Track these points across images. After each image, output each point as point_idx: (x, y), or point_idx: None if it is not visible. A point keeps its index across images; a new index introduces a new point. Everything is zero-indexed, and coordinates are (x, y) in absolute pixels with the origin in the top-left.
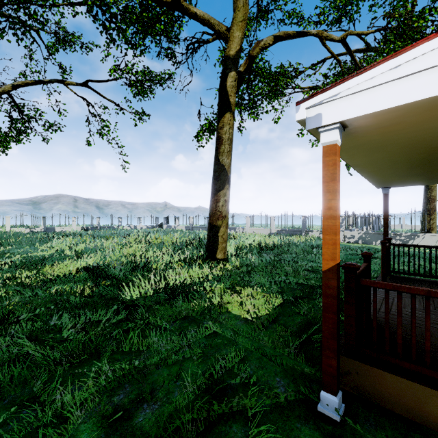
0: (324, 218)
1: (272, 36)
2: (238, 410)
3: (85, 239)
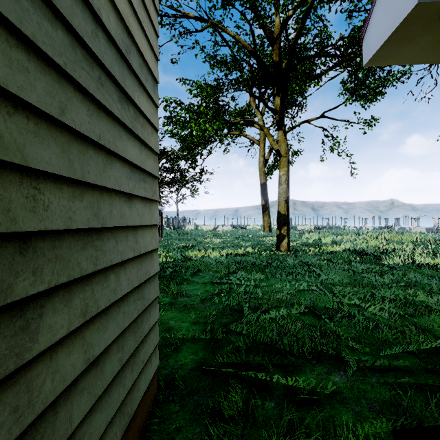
0: None
1: None
2: None
3: (327, 235)
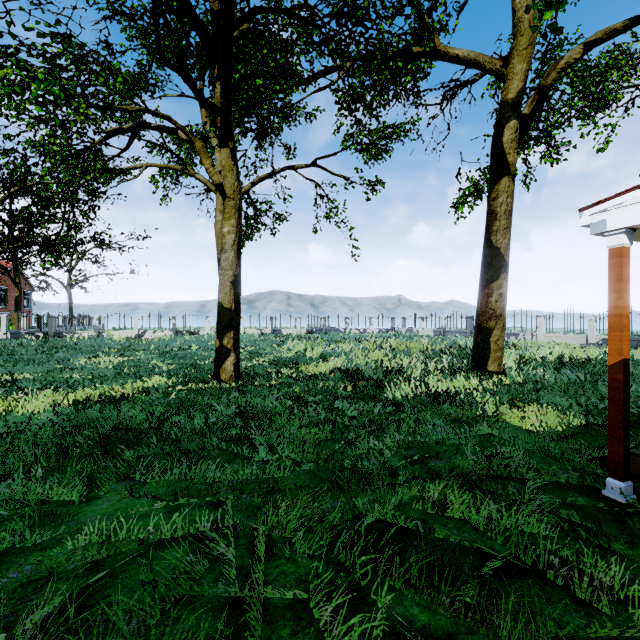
0: (609, 316)
1: (581, 45)
2: (516, 477)
3: (318, 343)
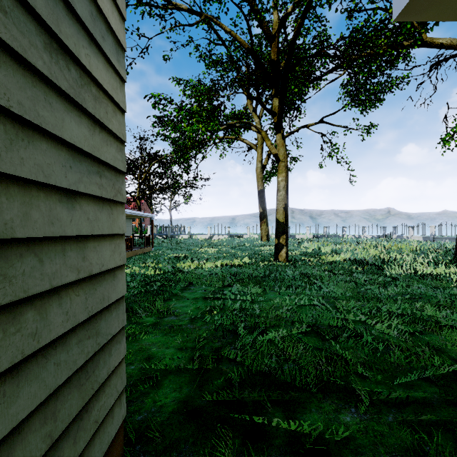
0: None
1: None
2: None
3: (326, 244)
